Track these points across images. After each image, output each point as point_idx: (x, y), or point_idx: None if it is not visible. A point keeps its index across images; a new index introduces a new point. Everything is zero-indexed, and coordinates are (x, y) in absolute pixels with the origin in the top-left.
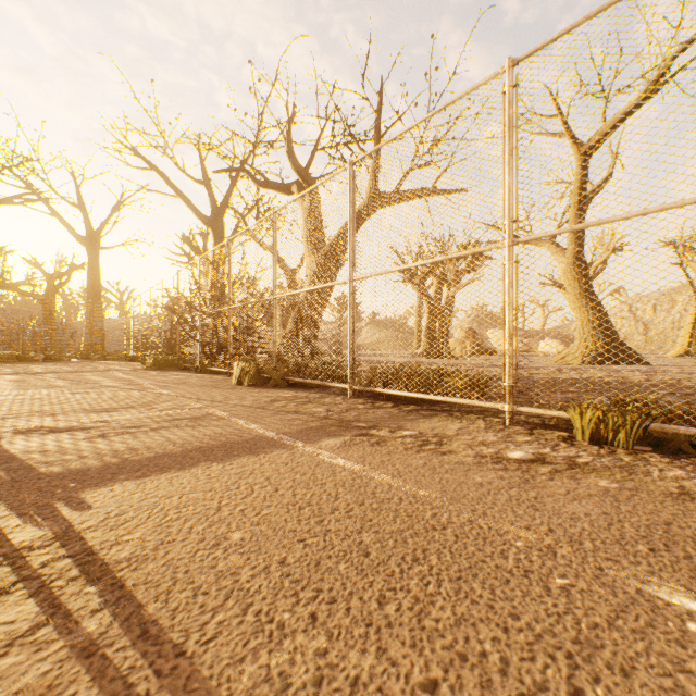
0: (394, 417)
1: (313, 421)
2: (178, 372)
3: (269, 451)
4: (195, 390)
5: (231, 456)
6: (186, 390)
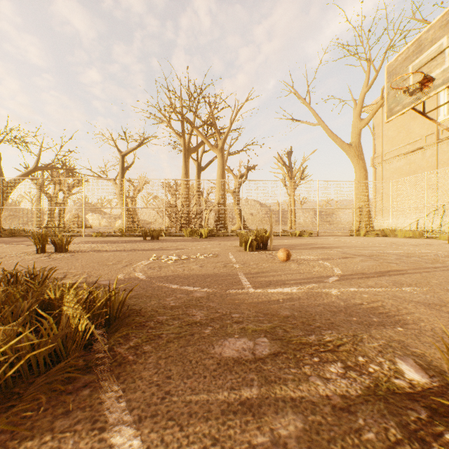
0: None
1: None
2: None
3: None
4: None
5: None
6: None
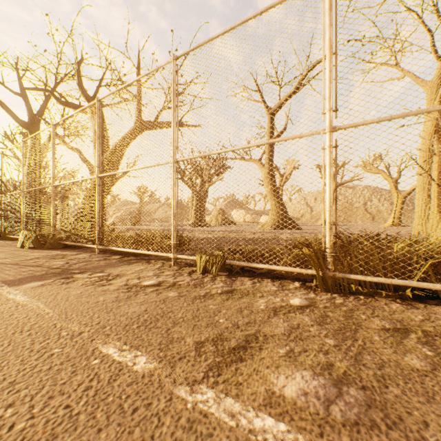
0: (108, 265)
1: (43, 271)
2: None
3: None
4: None
5: None
6: None
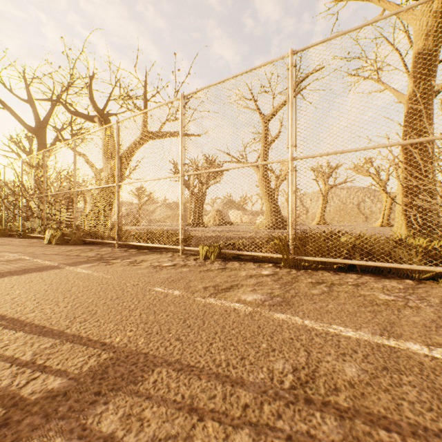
0: (131, 255)
1: (84, 258)
2: (4, 238)
3: (49, 270)
4: (14, 248)
5: (26, 273)
6: (7, 248)
